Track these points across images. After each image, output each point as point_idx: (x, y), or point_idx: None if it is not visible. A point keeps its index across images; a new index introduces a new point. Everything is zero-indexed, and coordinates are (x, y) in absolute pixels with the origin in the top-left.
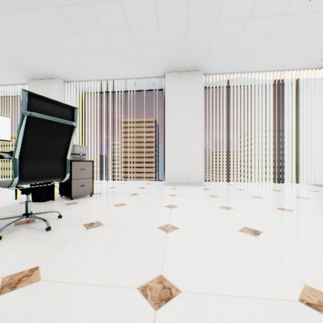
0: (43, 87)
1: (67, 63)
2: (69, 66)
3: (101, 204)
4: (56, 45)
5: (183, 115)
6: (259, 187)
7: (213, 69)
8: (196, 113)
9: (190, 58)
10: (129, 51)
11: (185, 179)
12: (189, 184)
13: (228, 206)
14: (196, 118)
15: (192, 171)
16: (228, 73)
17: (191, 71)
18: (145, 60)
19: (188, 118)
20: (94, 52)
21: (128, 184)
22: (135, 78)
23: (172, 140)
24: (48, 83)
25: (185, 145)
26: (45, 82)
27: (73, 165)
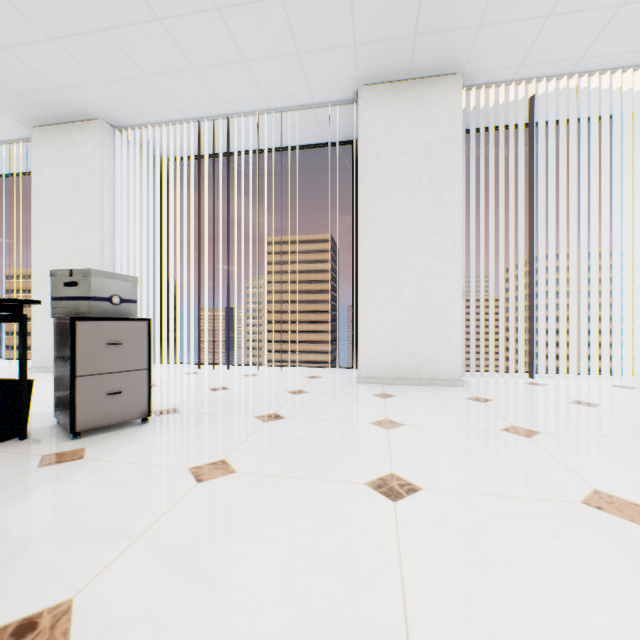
0: (63, 143)
1: (106, 68)
2: (114, 80)
3: (153, 462)
4: (63, 5)
5: (408, 197)
6: (635, 396)
7: (492, 68)
8: (443, 191)
9: (431, 30)
10: (261, 12)
11: (413, 369)
12: (422, 383)
13: (617, 492)
14: (443, 204)
15: (432, 346)
16: (532, 80)
17: (429, 79)
18: (304, 44)
19: (421, 204)
20: (166, 25)
21: (265, 378)
22: (280, 109)
23: (377, 264)
24: (74, 131)
25: (413, 277)
26: (68, 129)
27: (82, 333)
